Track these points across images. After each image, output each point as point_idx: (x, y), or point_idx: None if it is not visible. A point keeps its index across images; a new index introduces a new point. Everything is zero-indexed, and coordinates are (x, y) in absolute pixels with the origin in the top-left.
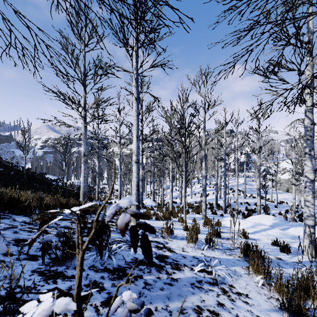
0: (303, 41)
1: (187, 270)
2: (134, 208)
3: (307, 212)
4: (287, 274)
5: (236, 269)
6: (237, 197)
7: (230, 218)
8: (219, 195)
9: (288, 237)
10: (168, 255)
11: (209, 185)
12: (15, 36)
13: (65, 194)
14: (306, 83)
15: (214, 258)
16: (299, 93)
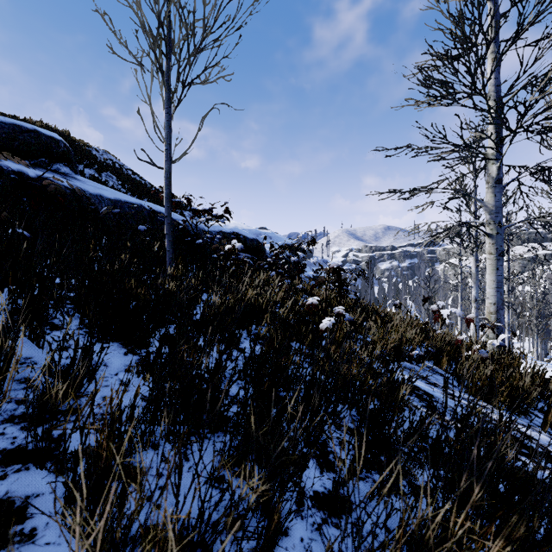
0: None
1: None
2: None
3: None
4: None
5: None
6: None
7: None
8: None
9: None
10: None
11: None
12: (468, 231)
13: None
14: None
15: None
16: None
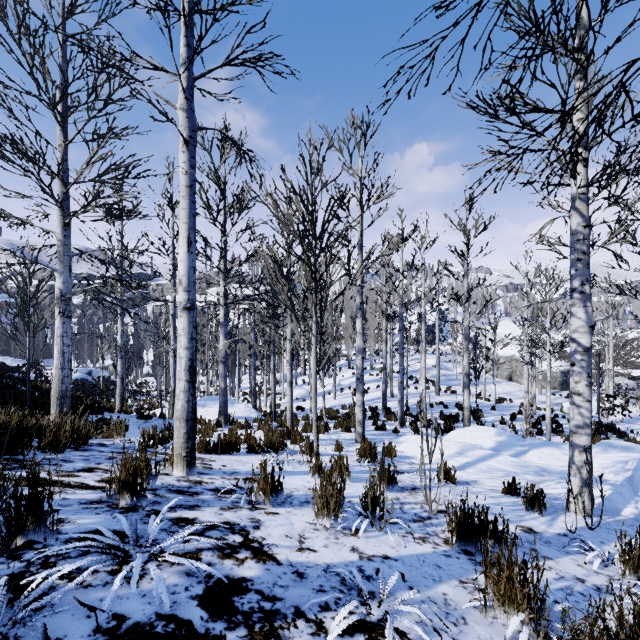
0: (569, 47)
1: (305, 636)
2: (182, 430)
3: (577, 419)
4: (564, 580)
5: (447, 592)
6: (424, 393)
7: (413, 437)
8: (390, 391)
9: (529, 470)
10: (248, 579)
11: (370, 372)
12: None
13: (24, 401)
14: (608, 96)
15: (385, 560)
16: (585, 128)
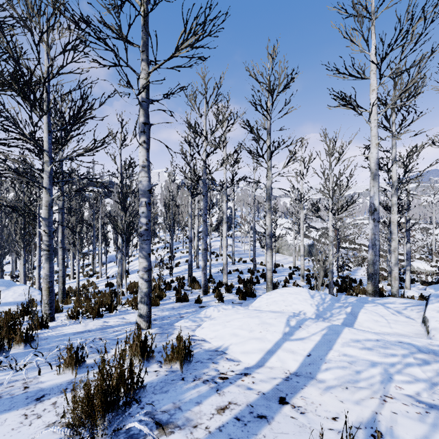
0: None
1: None
2: None
3: None
4: None
5: None
6: (225, 260)
7: (218, 310)
8: (196, 263)
9: (405, 356)
10: None
11: (182, 250)
12: None
13: None
14: None
15: None
16: None
